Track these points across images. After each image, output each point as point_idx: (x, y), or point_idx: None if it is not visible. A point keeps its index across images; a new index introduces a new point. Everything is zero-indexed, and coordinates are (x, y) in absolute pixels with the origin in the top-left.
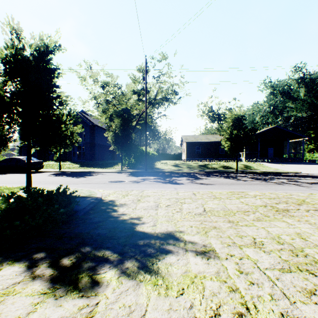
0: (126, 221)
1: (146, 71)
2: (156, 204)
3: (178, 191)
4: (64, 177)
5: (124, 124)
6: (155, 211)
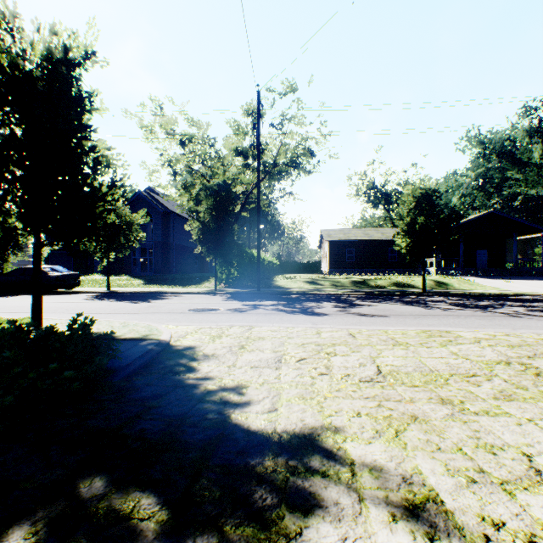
0: (211, 396)
1: (259, 113)
2: (276, 356)
3: (319, 329)
4: (113, 301)
5: (220, 209)
6: (274, 373)
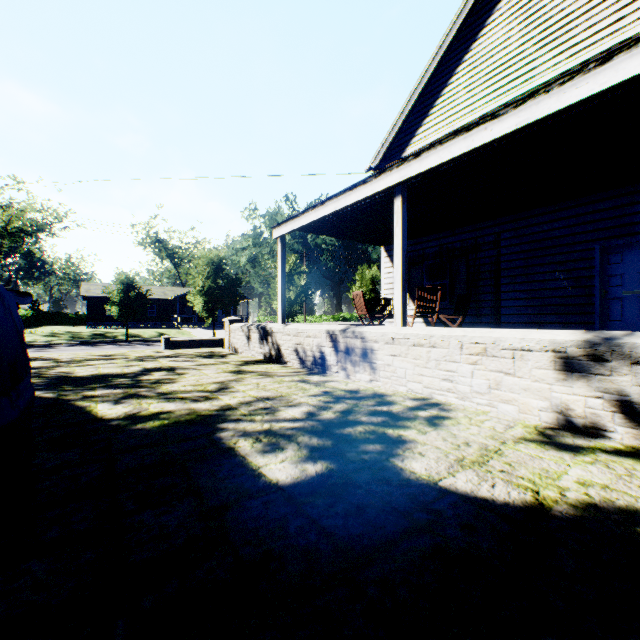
0: None
1: None
2: None
3: None
4: None
5: None
6: None
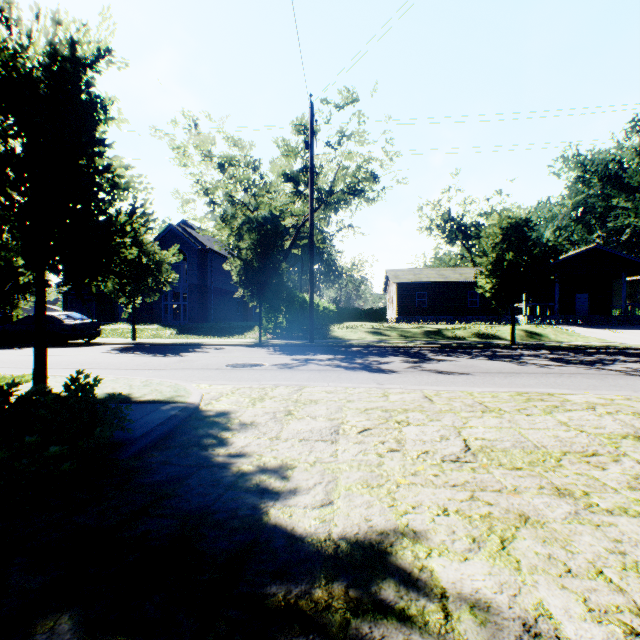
0: (245, 481)
1: (312, 129)
2: (332, 425)
3: (385, 390)
4: (137, 354)
5: (266, 244)
6: (330, 448)
